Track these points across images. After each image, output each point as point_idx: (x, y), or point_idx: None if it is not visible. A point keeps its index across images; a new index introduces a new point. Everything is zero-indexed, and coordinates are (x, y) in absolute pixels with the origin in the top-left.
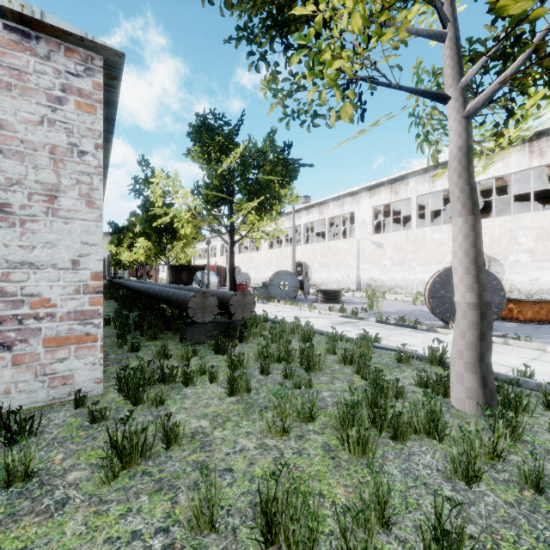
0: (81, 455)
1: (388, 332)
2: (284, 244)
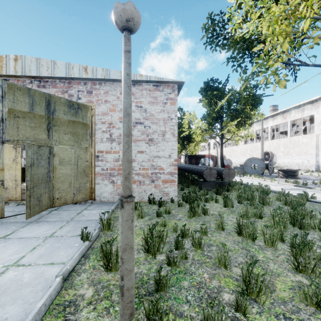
0: (179, 212)
1: None
2: (255, 140)
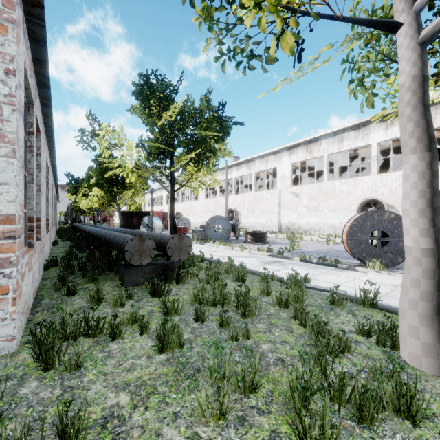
0: None
1: (312, 270)
2: (219, 194)
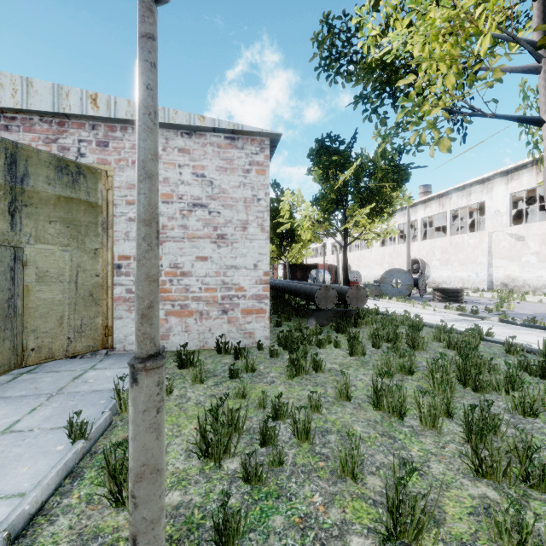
0: (271, 368)
1: (509, 330)
2: (398, 241)
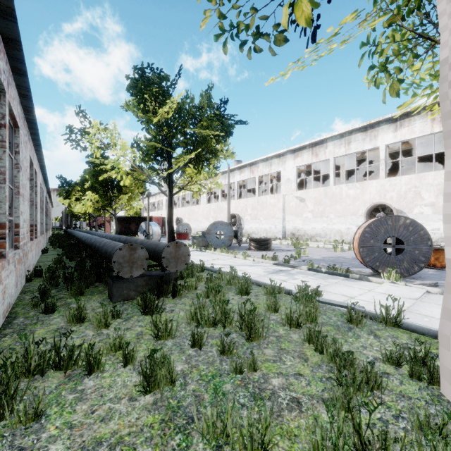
0: None
1: (322, 281)
2: (220, 199)
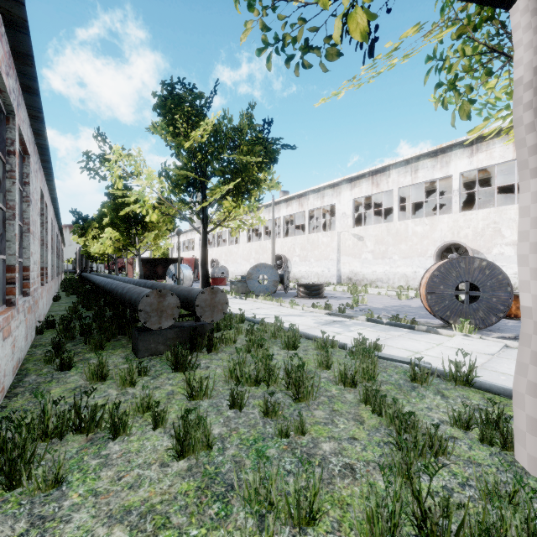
0: None
1: (383, 333)
2: (264, 237)
